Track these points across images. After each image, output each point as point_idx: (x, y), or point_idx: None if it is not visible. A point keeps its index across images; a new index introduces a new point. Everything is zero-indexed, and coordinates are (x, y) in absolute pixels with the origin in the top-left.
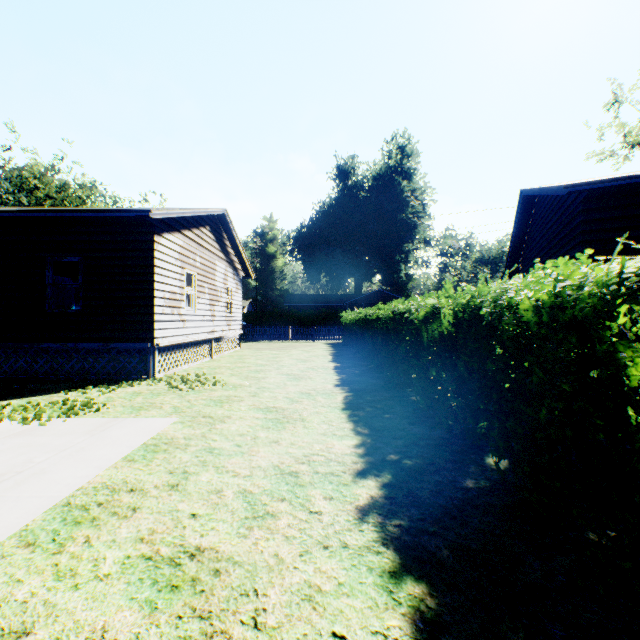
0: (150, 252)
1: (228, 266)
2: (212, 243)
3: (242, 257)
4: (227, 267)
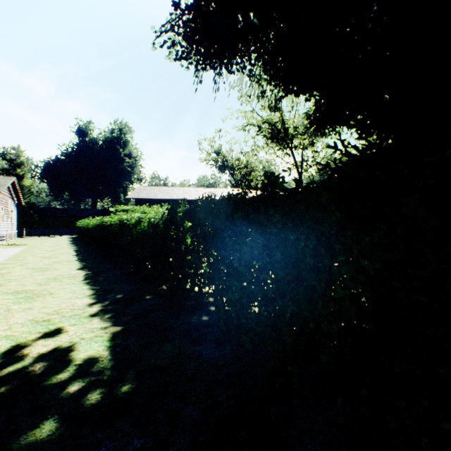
0: None
1: (12, 200)
2: (8, 192)
3: (19, 195)
4: (12, 200)
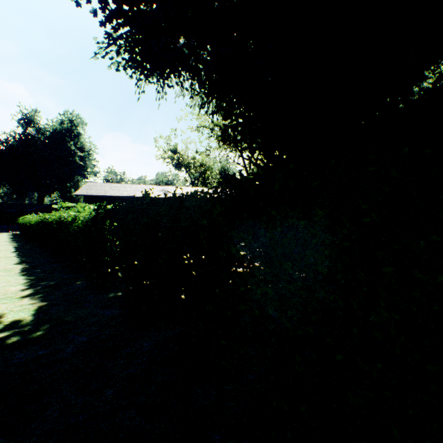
0: None
1: None
2: None
3: None
4: None
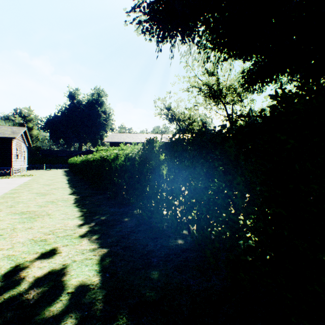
0: (11, 145)
1: (24, 144)
2: (21, 138)
3: (29, 140)
4: (24, 144)
